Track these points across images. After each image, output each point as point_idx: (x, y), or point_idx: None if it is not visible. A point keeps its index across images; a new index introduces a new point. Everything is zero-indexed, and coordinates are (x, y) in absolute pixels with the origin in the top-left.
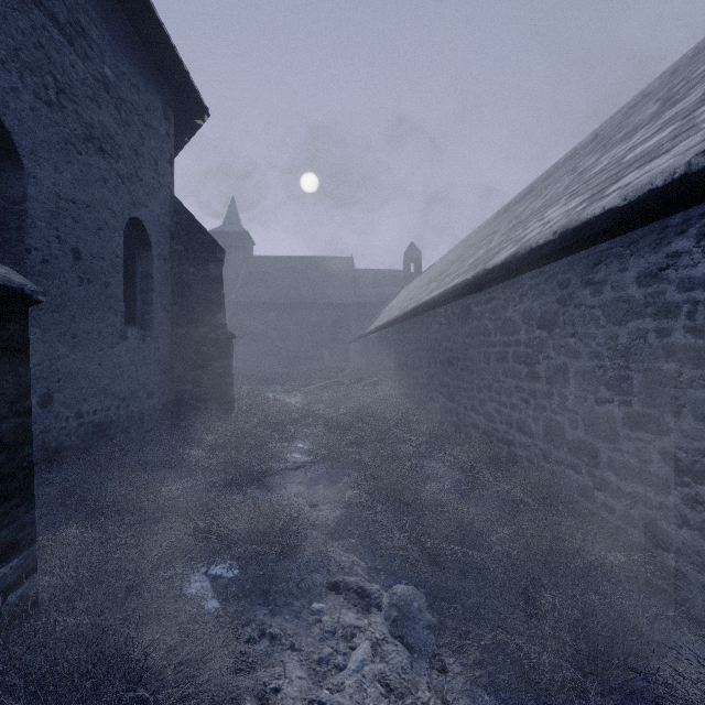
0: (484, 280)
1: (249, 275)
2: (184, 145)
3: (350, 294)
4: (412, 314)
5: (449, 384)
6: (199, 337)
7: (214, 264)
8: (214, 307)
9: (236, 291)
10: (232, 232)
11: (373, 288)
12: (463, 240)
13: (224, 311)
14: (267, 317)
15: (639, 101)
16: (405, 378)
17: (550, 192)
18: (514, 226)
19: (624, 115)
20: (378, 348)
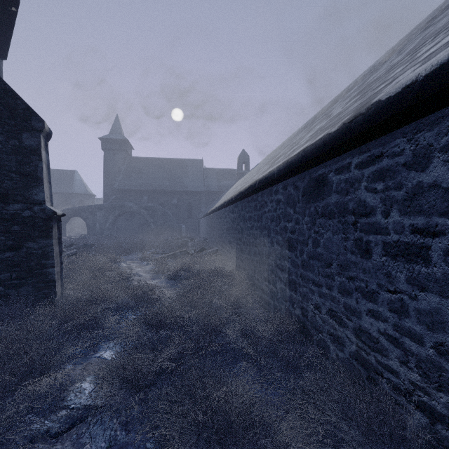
0: (369, 123)
1: (128, 170)
2: (15, 18)
3: (201, 185)
4: (246, 193)
5: (290, 270)
6: (9, 215)
7: (28, 134)
8: (28, 182)
9: (118, 181)
10: (116, 139)
11: (217, 181)
12: (280, 145)
13: (42, 186)
14: (141, 200)
15: (438, 14)
16: (239, 252)
17: (405, 49)
18: (368, 85)
19: (422, 28)
20: (218, 224)
